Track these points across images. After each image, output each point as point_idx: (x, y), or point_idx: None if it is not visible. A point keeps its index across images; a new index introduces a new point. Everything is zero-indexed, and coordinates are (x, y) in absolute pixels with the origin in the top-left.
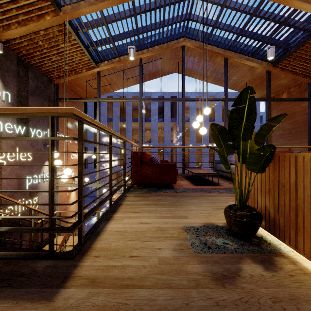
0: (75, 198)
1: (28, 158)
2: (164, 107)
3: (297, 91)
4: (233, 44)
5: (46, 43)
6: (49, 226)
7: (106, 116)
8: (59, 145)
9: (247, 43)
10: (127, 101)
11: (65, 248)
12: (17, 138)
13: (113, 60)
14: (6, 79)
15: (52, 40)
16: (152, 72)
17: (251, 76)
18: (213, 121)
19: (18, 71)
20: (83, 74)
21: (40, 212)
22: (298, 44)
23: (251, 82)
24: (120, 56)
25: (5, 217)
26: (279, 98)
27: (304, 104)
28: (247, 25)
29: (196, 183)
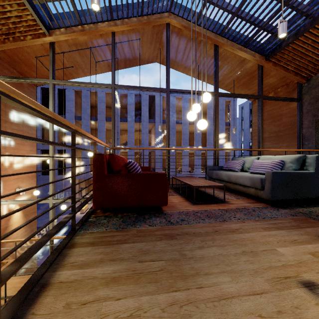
0: (20, 218)
1: None
2: (142, 106)
3: (284, 91)
4: (227, 27)
5: None
6: None
7: (74, 114)
8: None
9: (242, 27)
10: (94, 87)
11: None
12: None
13: (73, 28)
14: None
15: None
16: (128, 57)
17: (240, 72)
18: (192, 124)
19: None
20: (28, 42)
21: None
22: (297, 33)
23: (239, 79)
24: (84, 25)
25: None
26: (270, 97)
27: (293, 105)
28: (245, 1)
29: (194, 201)
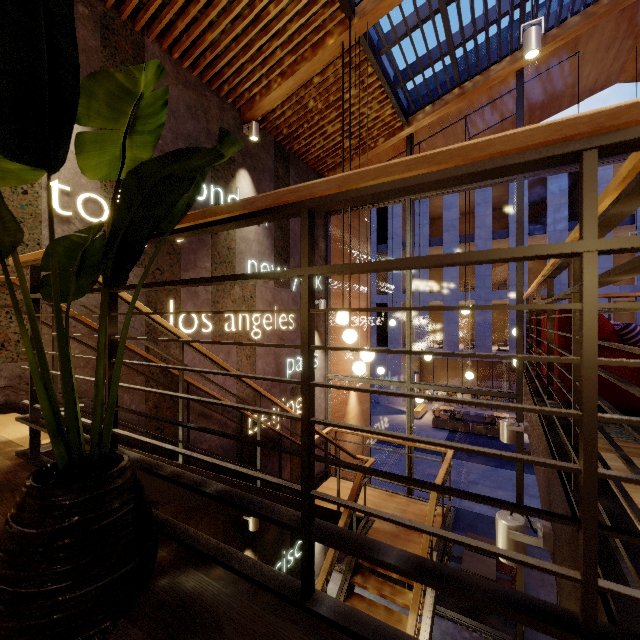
0: (355, 405)
1: (289, 324)
2: (549, 195)
3: None
4: None
5: (320, 102)
6: (586, 620)
7: (401, 239)
8: (332, 300)
9: None
10: (480, 187)
11: (354, 512)
12: (445, 258)
13: (445, 97)
14: (261, 186)
15: (331, 91)
16: (540, 103)
17: None
18: None
19: (277, 169)
20: (379, 148)
21: (316, 431)
22: None
23: None
24: (463, 83)
25: (398, 522)
26: None
27: None
28: None
29: None
